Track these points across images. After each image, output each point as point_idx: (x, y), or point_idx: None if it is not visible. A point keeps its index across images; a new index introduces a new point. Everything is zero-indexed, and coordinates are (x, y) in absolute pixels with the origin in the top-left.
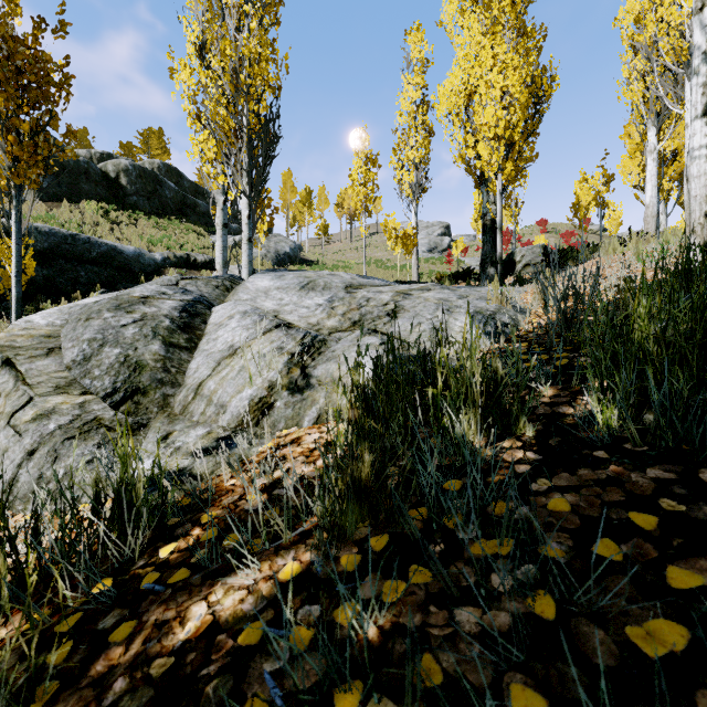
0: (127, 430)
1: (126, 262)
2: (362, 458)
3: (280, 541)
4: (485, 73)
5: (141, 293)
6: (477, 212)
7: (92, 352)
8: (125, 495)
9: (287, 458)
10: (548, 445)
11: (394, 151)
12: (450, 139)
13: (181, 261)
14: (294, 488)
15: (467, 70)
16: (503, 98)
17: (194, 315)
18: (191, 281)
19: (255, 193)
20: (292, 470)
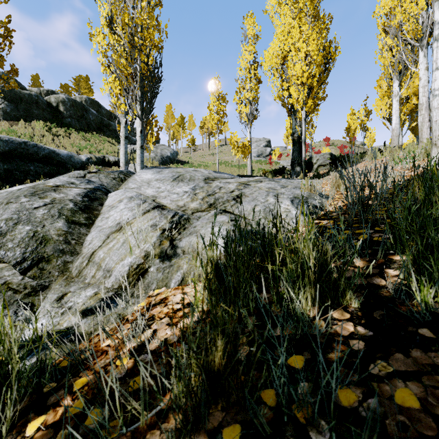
0: (31, 291)
1: (61, 161)
2: (215, 346)
3: (137, 424)
4: (294, 43)
5: (55, 183)
6: (288, 132)
7: (7, 229)
8: (1, 369)
9: (155, 319)
10: (374, 319)
11: (236, 93)
12: (272, 85)
13: (99, 160)
14: (157, 353)
15: (283, 41)
16: (306, 59)
17: (94, 199)
18: (95, 174)
19: (145, 116)
20: (157, 331)
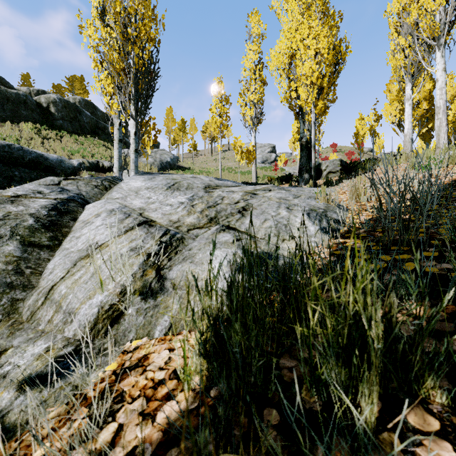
0: None
1: (50, 166)
2: None
3: None
4: (303, 40)
5: (15, 192)
6: (294, 137)
7: None
8: None
9: (125, 400)
10: None
11: (240, 95)
12: (278, 86)
13: (92, 166)
14: None
15: (290, 39)
16: (315, 57)
17: (64, 213)
18: (73, 181)
19: (140, 116)
20: (124, 429)
